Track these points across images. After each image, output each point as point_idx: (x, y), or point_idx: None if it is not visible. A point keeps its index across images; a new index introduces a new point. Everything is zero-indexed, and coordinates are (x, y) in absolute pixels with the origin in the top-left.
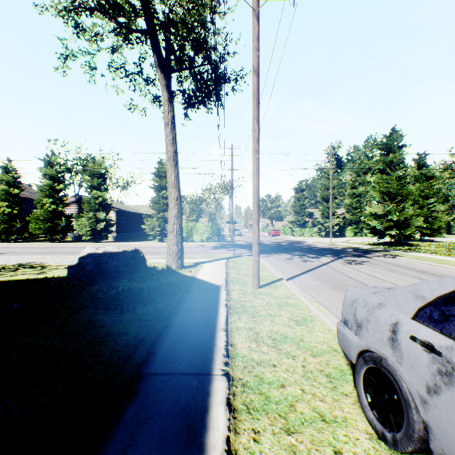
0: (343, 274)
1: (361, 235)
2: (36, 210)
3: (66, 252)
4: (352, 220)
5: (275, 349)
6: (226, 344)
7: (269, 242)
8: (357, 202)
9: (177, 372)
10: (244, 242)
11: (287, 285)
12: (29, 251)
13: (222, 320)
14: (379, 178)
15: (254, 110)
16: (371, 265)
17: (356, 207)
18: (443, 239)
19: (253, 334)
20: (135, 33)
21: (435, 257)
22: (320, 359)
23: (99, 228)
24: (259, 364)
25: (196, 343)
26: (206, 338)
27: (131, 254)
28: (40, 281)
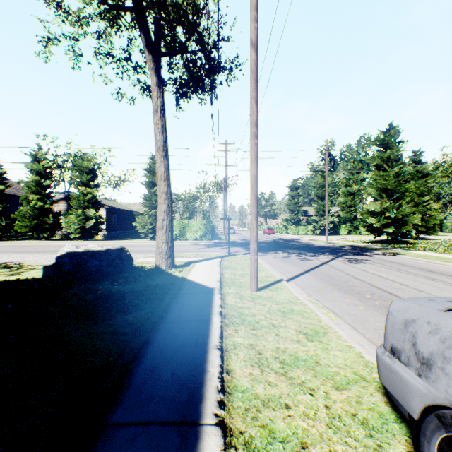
0: (347, 274)
1: (355, 233)
2: (22, 207)
3: (51, 250)
4: (347, 218)
5: (285, 378)
6: (220, 370)
7: (264, 240)
8: (351, 200)
9: (151, 422)
10: (239, 240)
11: (289, 287)
12: (11, 250)
13: (215, 334)
14: (377, 175)
15: (252, 89)
16: (374, 264)
17: (350, 205)
18: (436, 237)
19: (255, 354)
20: (120, 10)
21: (437, 255)
22: (347, 394)
23: (88, 226)
24: (267, 404)
25: (181, 370)
26: (195, 361)
27: (116, 253)
28: (10, 283)
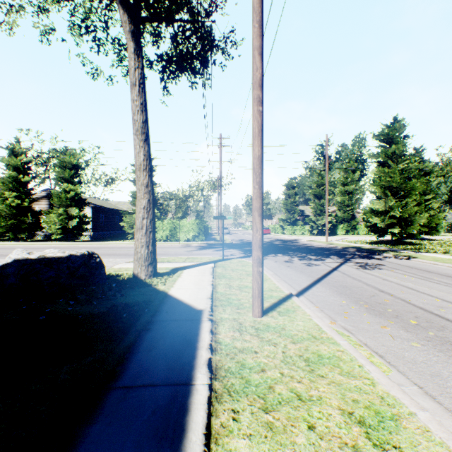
0: (368, 285)
1: (353, 233)
2: None
3: None
4: (344, 217)
5: None
6: None
7: None
8: (349, 199)
9: None
10: (234, 240)
11: (303, 308)
12: None
13: (196, 428)
14: (381, 171)
15: (254, 36)
16: (391, 270)
17: (348, 204)
18: (436, 237)
19: None
20: None
21: None
22: None
23: (71, 226)
24: None
25: None
26: None
27: (81, 260)
28: None
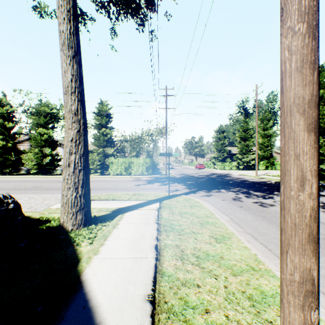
0: None
1: (271, 168)
2: None
3: None
4: (264, 156)
5: None
6: None
7: (199, 175)
8: (268, 141)
9: None
10: (177, 174)
11: None
12: None
13: None
14: None
15: None
16: None
17: (267, 145)
18: None
19: None
20: None
21: None
22: None
23: (44, 162)
24: None
25: None
26: None
27: None
28: None
